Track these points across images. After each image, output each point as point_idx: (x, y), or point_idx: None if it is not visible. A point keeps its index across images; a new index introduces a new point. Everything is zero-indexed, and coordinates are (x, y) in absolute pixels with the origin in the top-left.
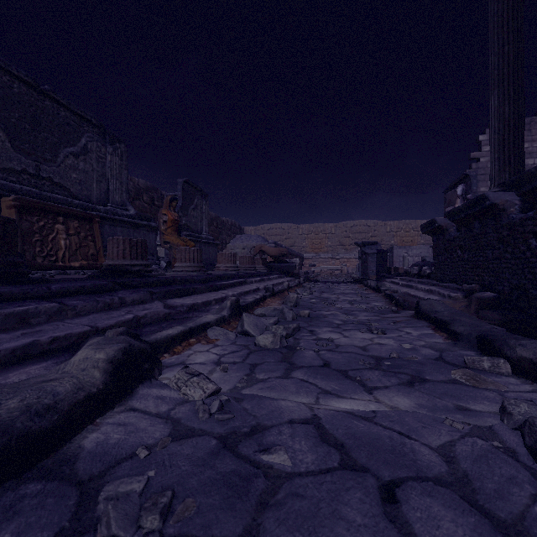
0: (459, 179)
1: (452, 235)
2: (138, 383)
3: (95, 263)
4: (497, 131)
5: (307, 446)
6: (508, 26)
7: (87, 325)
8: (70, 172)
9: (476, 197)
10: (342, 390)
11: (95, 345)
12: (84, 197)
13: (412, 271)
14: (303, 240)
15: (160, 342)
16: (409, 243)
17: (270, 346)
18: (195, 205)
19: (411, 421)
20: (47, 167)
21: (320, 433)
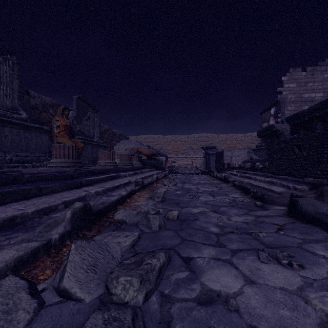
0: (271, 104)
1: (288, 137)
2: None
3: None
4: None
5: None
6: None
7: None
8: None
9: None
10: None
11: None
12: None
13: (246, 166)
14: (167, 145)
15: None
16: (233, 148)
17: None
18: (88, 117)
19: None
20: None
21: None
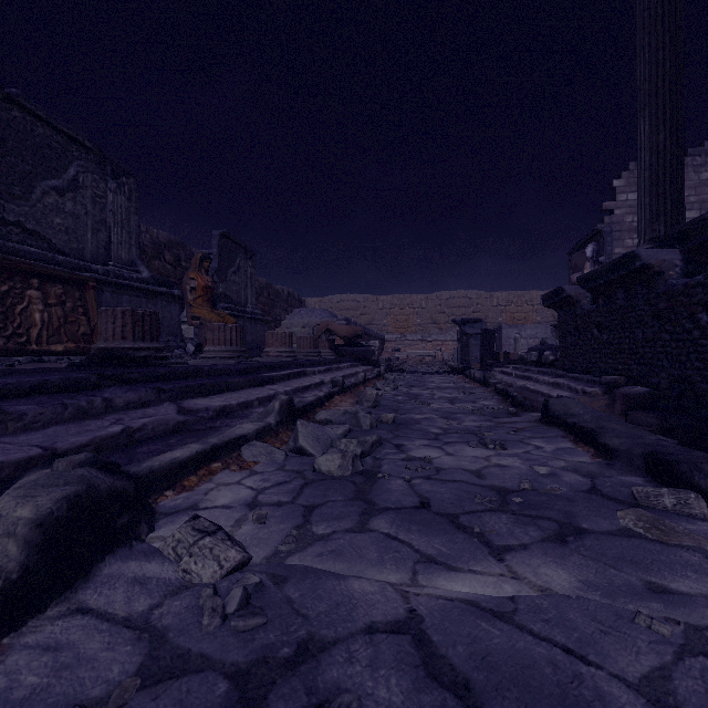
0: (588, 236)
1: (586, 309)
2: (103, 552)
3: (88, 347)
4: (649, 166)
5: (401, 691)
6: (664, 24)
7: (38, 445)
8: (51, 215)
9: (622, 256)
10: (454, 554)
11: (26, 487)
12: (73, 252)
13: (529, 357)
14: (384, 316)
15: (159, 473)
16: (522, 321)
17: (337, 473)
18: (236, 268)
19: (579, 620)
20: (15, 207)
21: (423, 655)
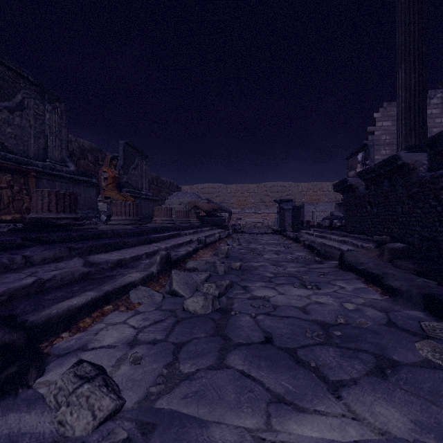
0: (359, 148)
1: (362, 192)
2: None
3: None
4: (404, 100)
5: None
6: (414, 7)
7: None
8: (3, 126)
9: (388, 157)
10: (299, 392)
11: None
12: (20, 152)
13: (324, 224)
14: (231, 198)
15: (56, 319)
16: (317, 201)
17: (201, 312)
18: (135, 165)
19: None
20: None
21: None
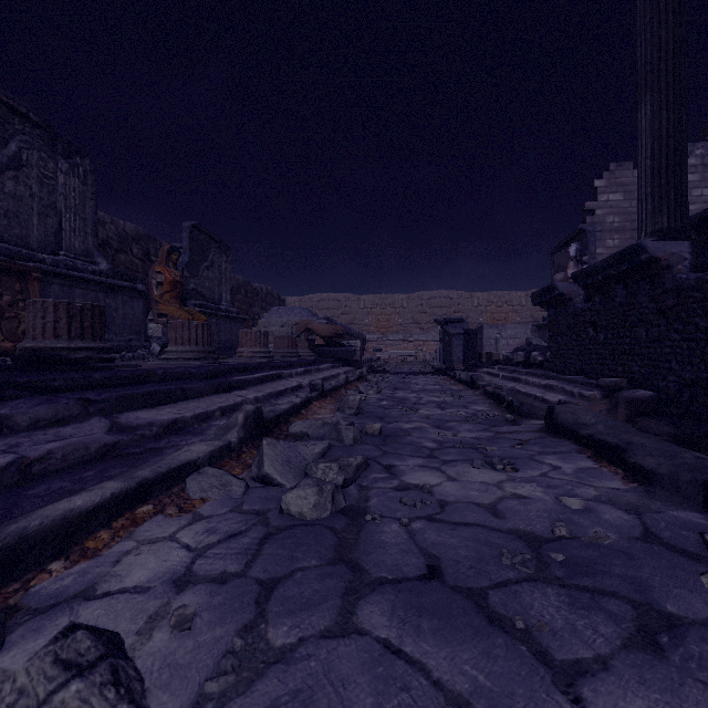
0: (572, 235)
1: (579, 307)
2: None
3: None
4: (651, 154)
5: None
6: (667, 1)
7: None
8: None
9: (625, 248)
10: (499, 690)
11: None
12: (14, 239)
13: (516, 358)
14: (365, 316)
15: (38, 537)
16: (502, 322)
17: (311, 516)
18: (209, 262)
19: None
20: None
21: None
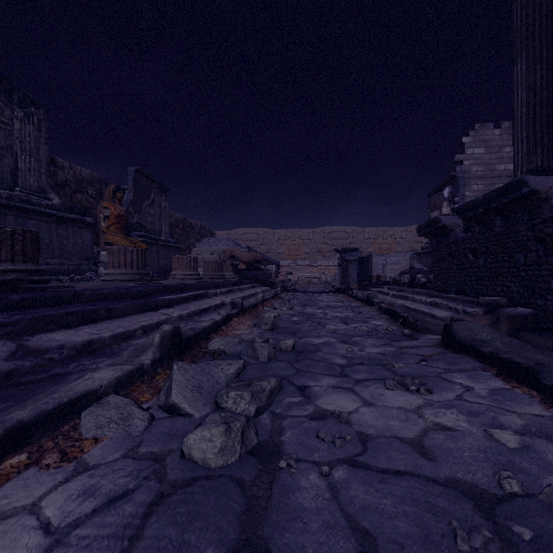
0: (445, 181)
1: (460, 236)
2: None
3: None
4: (526, 103)
5: None
6: None
7: None
8: None
9: (507, 183)
10: None
11: None
12: None
13: (402, 279)
14: (279, 246)
15: None
16: (387, 251)
17: (216, 463)
18: (151, 201)
19: None
20: None
21: None
